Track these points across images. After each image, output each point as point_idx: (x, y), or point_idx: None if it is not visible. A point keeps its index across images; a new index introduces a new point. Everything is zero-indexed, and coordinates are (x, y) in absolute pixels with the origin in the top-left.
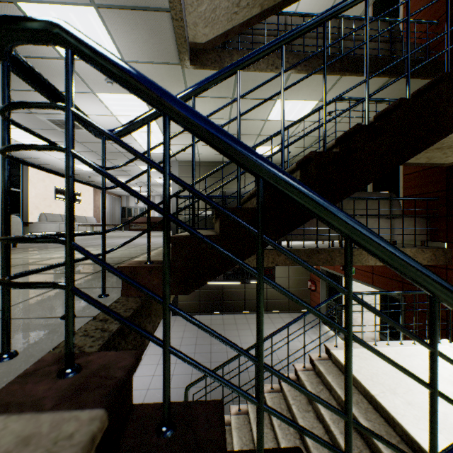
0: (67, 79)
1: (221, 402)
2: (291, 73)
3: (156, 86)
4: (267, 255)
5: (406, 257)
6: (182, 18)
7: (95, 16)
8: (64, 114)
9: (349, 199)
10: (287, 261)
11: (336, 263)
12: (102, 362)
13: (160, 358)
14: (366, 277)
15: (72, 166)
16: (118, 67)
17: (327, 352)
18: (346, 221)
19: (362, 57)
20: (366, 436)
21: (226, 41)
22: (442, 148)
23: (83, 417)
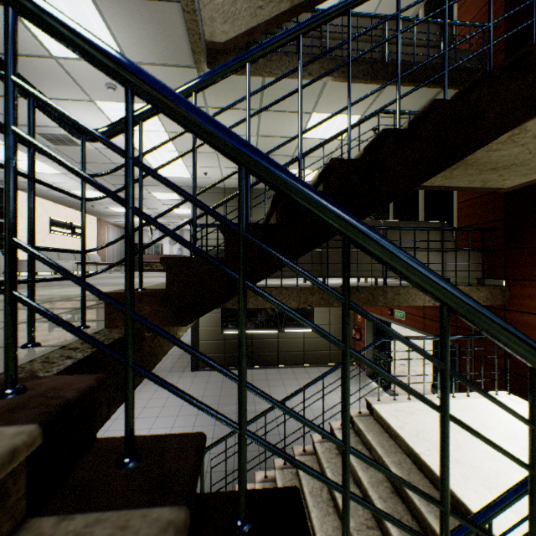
0: (6, 42)
1: (203, 434)
2: (327, 81)
3: (114, 53)
4: (299, 294)
5: (411, 259)
6: (194, 10)
7: (89, 5)
8: (57, 127)
9: (394, 229)
10: (322, 301)
11: (379, 303)
12: (55, 384)
13: (175, 420)
14: (417, 322)
15: (13, 147)
16: (68, 28)
17: (368, 407)
18: (341, 216)
19: (408, 64)
20: (408, 500)
21: (251, 41)
22: (497, 169)
23: (8, 432)
